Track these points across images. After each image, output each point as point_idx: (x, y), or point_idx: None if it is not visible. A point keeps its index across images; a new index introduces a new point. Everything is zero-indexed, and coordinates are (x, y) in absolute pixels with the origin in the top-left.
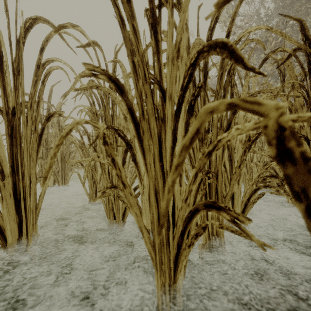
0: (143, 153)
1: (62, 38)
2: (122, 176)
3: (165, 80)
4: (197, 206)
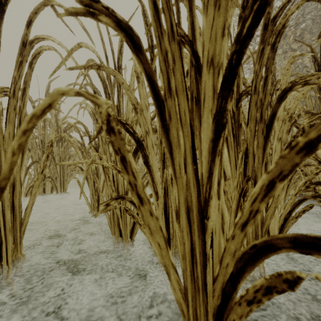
0: (170, 149)
1: (56, 12)
2: (137, 185)
3: (186, 61)
4: (272, 239)
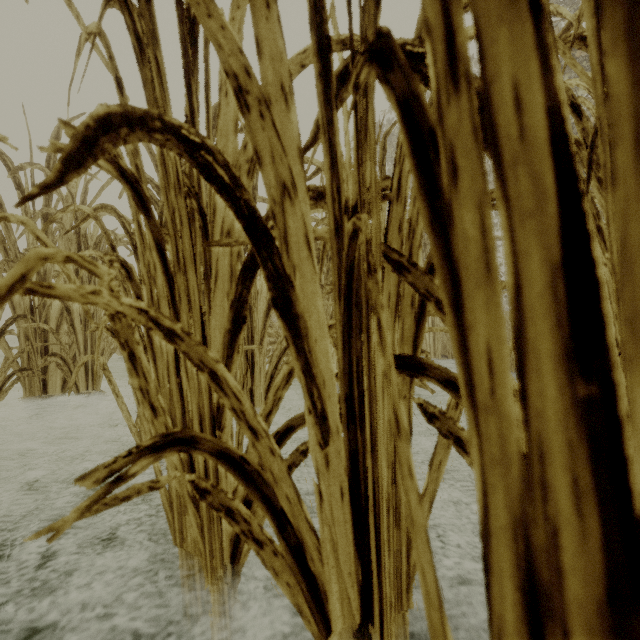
0: None
1: None
2: None
3: None
4: None
